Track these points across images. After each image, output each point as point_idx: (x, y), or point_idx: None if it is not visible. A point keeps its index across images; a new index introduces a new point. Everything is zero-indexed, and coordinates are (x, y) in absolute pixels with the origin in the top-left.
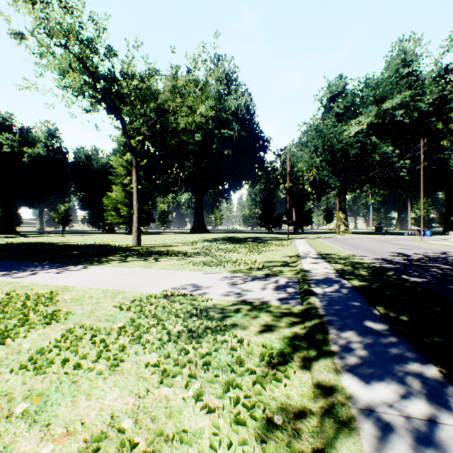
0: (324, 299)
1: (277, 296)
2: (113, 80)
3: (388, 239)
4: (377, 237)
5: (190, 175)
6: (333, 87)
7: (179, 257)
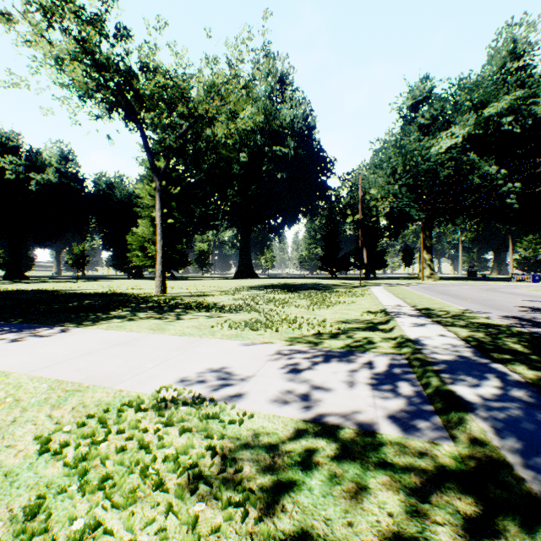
0: (499, 423)
1: (386, 406)
2: (128, 73)
3: (495, 287)
4: (477, 284)
5: (233, 206)
6: (417, 91)
7: (211, 314)
